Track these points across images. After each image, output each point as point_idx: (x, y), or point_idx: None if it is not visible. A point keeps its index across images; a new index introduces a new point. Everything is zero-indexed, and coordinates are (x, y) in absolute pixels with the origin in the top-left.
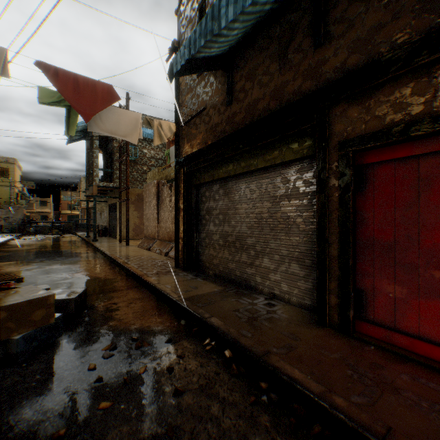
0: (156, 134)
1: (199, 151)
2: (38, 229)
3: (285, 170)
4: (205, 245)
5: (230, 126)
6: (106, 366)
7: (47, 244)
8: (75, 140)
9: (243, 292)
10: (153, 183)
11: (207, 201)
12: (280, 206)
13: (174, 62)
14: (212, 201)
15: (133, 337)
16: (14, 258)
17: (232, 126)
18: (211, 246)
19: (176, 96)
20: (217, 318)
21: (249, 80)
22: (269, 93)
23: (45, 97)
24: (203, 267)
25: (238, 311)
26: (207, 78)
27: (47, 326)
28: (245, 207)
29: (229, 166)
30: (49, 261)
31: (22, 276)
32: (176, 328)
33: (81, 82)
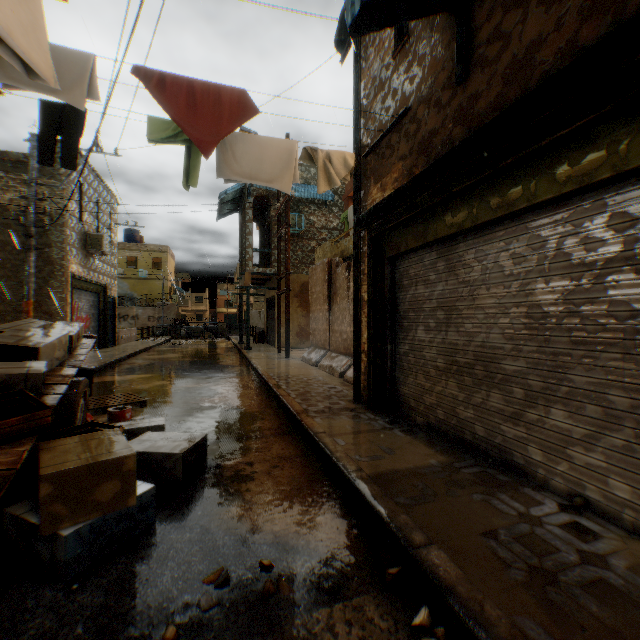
0: (321, 174)
1: (396, 193)
2: (188, 331)
3: (622, 196)
4: (409, 366)
5: (464, 126)
6: (198, 638)
7: (193, 351)
8: (226, 214)
9: (497, 477)
10: (322, 264)
11: (411, 286)
12: (602, 287)
13: (349, 4)
14: (421, 284)
15: (261, 562)
16: (151, 370)
17: (469, 125)
18: (420, 369)
19: (355, 108)
20: (445, 552)
21: (513, 8)
22: (574, 9)
23: (155, 132)
24: (403, 406)
25: (496, 538)
26: (412, 50)
27: (124, 508)
28: (499, 294)
29: (460, 210)
30: (186, 376)
31: (144, 398)
32: (350, 549)
33: (198, 92)
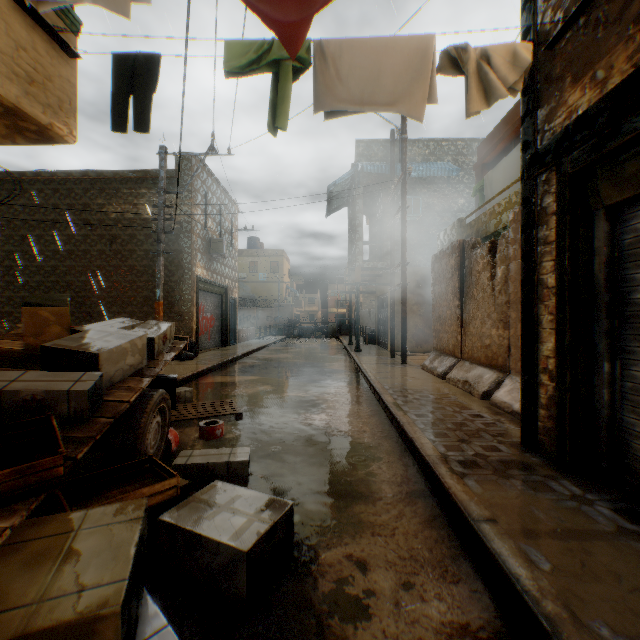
0: (474, 85)
1: None
2: (300, 331)
3: None
4: None
5: None
6: None
7: (302, 352)
8: (335, 209)
9: None
10: (451, 248)
11: None
12: None
13: None
14: None
15: None
16: (259, 371)
17: None
18: None
19: None
20: None
21: None
22: None
23: (232, 60)
24: None
25: None
26: None
27: None
28: None
29: None
30: (291, 381)
31: (241, 410)
32: None
33: None
